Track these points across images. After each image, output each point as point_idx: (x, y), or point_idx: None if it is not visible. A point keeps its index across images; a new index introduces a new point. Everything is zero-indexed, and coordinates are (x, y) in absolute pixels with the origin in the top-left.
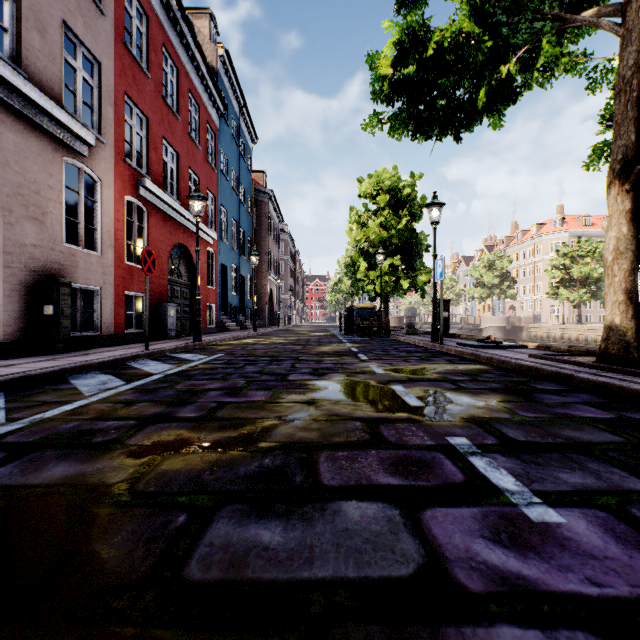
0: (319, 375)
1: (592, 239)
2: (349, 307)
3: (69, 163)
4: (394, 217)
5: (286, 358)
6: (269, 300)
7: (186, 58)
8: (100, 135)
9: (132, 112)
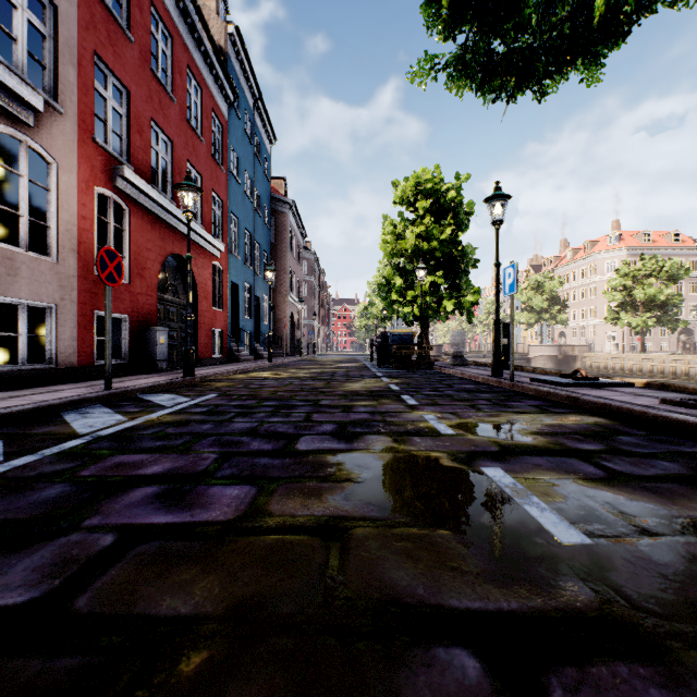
0: (348, 439)
1: (657, 256)
2: (383, 333)
3: (4, 132)
4: (436, 226)
5: (300, 402)
6: (290, 326)
7: (184, 27)
8: (56, 102)
9: (106, 80)
